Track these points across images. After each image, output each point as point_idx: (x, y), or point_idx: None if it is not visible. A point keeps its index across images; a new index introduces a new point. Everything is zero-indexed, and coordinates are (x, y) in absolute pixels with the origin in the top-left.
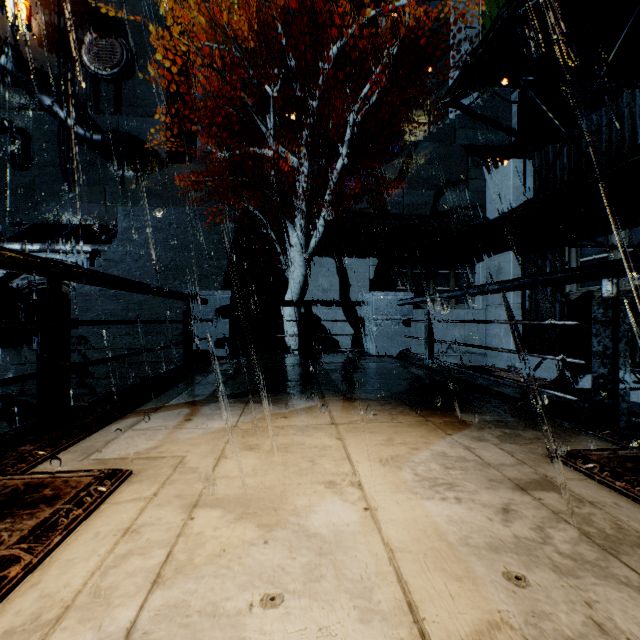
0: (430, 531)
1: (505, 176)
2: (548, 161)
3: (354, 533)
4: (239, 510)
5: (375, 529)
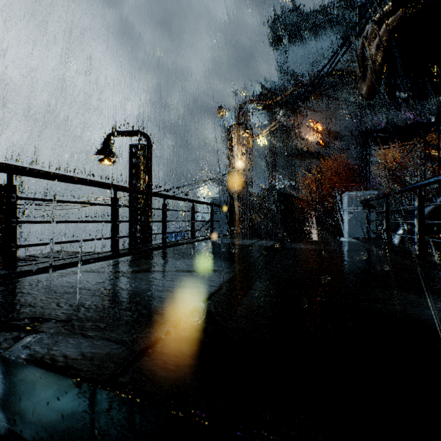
0: None
1: None
2: None
3: None
4: None
5: None
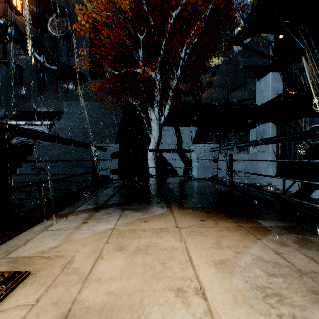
0: None
1: (267, 82)
2: (291, 72)
3: None
4: None
5: None
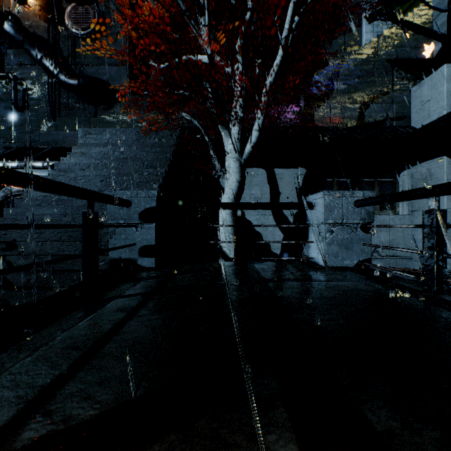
0: None
1: (437, 83)
2: None
3: None
4: None
5: None
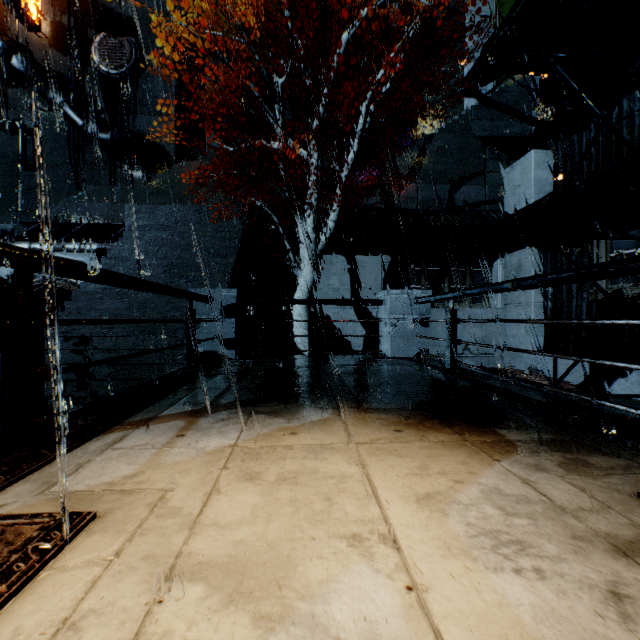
0: (514, 639)
1: (526, 168)
2: (573, 151)
3: (398, 639)
4: (228, 586)
5: (428, 632)
